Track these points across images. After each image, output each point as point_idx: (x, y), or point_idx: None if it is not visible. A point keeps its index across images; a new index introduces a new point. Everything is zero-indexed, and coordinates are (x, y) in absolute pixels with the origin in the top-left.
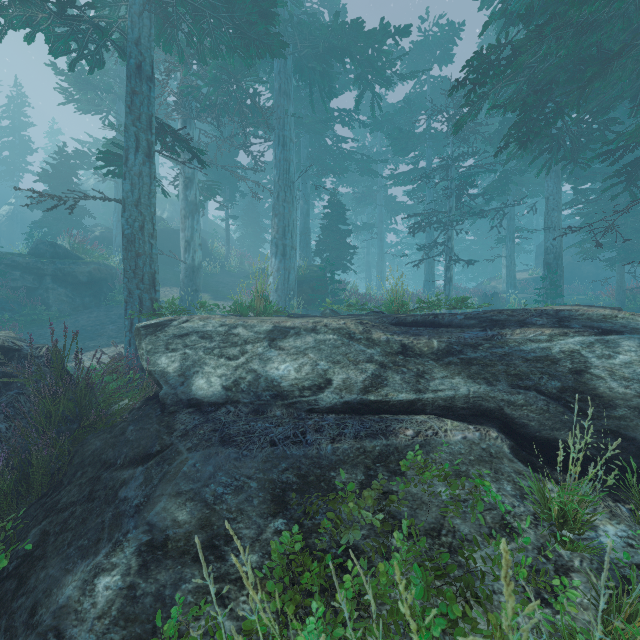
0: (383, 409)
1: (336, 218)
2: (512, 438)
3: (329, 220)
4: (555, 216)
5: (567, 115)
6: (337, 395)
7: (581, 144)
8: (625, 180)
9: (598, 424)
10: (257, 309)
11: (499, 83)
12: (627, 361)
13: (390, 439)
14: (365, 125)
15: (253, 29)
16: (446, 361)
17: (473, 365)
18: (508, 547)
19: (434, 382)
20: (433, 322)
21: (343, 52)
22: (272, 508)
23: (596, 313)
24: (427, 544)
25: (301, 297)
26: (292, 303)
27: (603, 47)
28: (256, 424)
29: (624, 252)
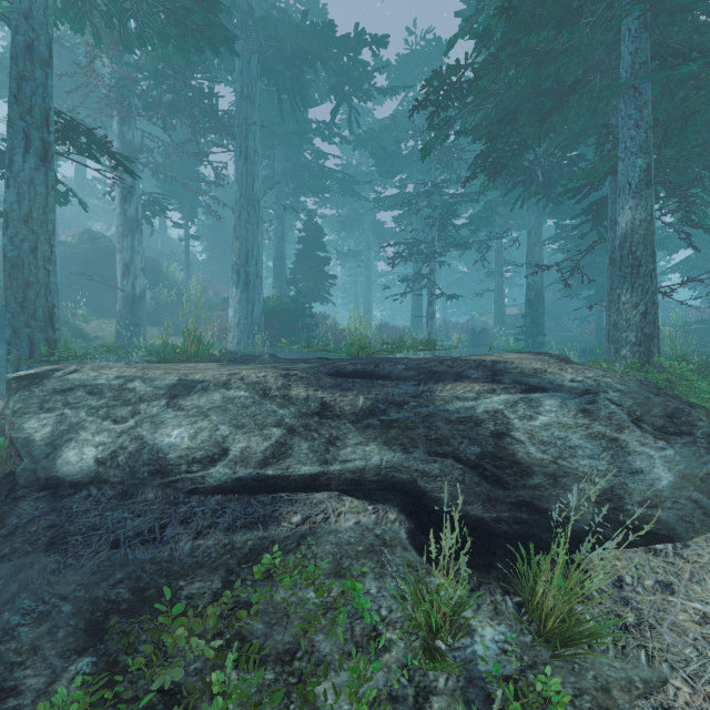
0: (282, 486)
1: (313, 243)
2: (416, 518)
3: (305, 245)
4: (536, 251)
5: (531, 148)
6: (230, 470)
7: (553, 179)
8: (592, 219)
9: (513, 495)
10: (187, 352)
11: (466, 108)
12: (547, 423)
13: (269, 529)
14: (347, 141)
15: (190, 17)
16: (365, 424)
17: (393, 428)
18: (370, 668)
19: (345, 450)
20: (373, 372)
21: (314, 57)
22: (82, 641)
23: (529, 366)
24: (274, 674)
25: (268, 333)
26: (256, 340)
27: (565, 80)
28: (112, 514)
29: (601, 290)
